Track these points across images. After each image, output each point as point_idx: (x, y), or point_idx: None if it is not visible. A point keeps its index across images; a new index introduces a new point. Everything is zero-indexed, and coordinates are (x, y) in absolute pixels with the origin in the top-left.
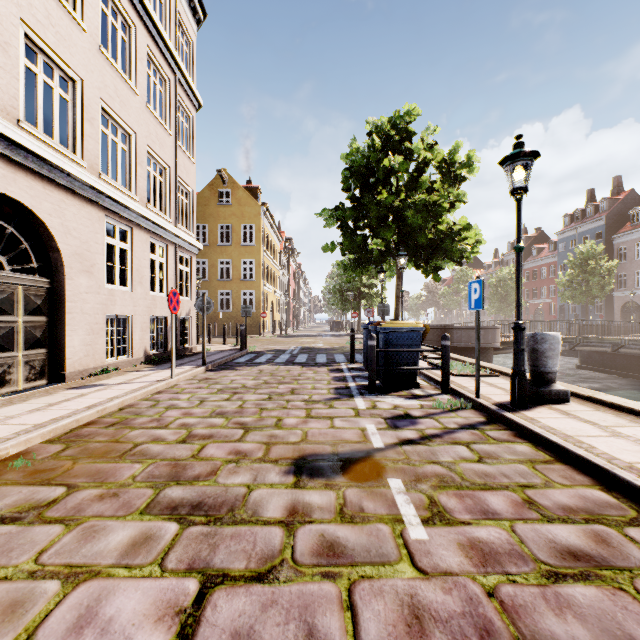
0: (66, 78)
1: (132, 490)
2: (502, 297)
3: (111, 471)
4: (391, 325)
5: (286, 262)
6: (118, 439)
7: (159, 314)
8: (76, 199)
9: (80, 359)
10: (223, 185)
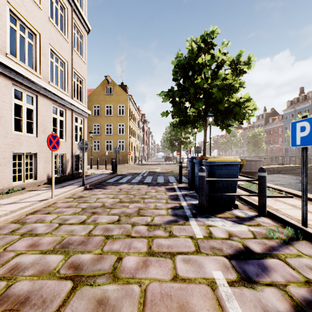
0: None
1: None
2: (254, 144)
3: None
4: (215, 159)
5: (142, 126)
6: None
7: (59, 152)
8: None
9: None
10: (108, 84)
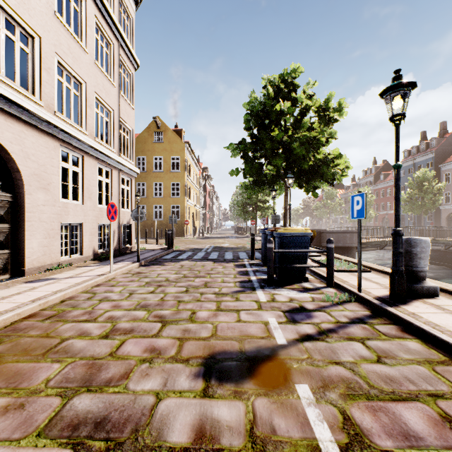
0: (26, 34)
1: (40, 399)
2: None
3: (28, 373)
4: (285, 231)
5: (203, 184)
6: (49, 333)
7: (105, 222)
8: (34, 131)
9: (38, 258)
10: (157, 128)
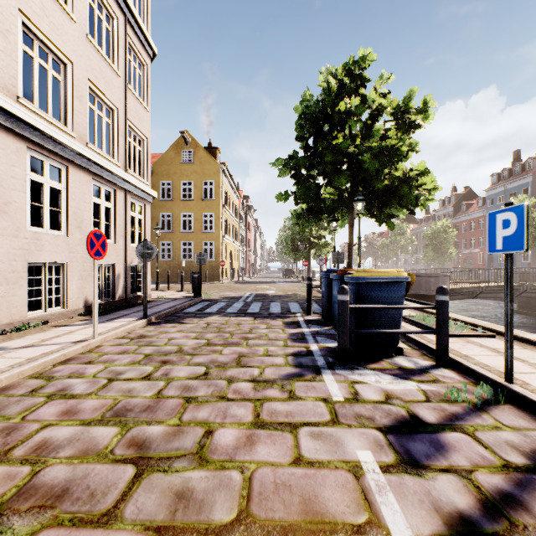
0: None
1: None
2: (436, 247)
3: None
4: (366, 274)
5: (244, 217)
6: None
7: (104, 261)
8: None
9: None
10: (186, 146)
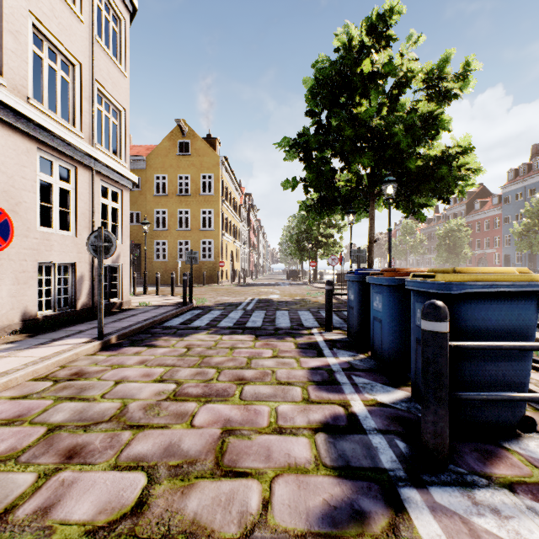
0: None
1: None
2: (450, 247)
3: None
4: (465, 277)
5: (246, 216)
6: None
7: (58, 259)
8: None
9: None
10: (182, 136)
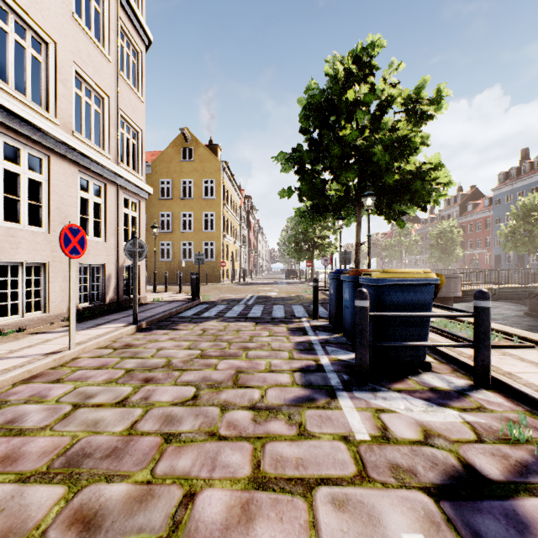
0: None
1: None
2: (442, 248)
3: None
4: (387, 275)
5: (245, 217)
6: None
7: (93, 261)
8: None
9: None
10: (186, 143)
